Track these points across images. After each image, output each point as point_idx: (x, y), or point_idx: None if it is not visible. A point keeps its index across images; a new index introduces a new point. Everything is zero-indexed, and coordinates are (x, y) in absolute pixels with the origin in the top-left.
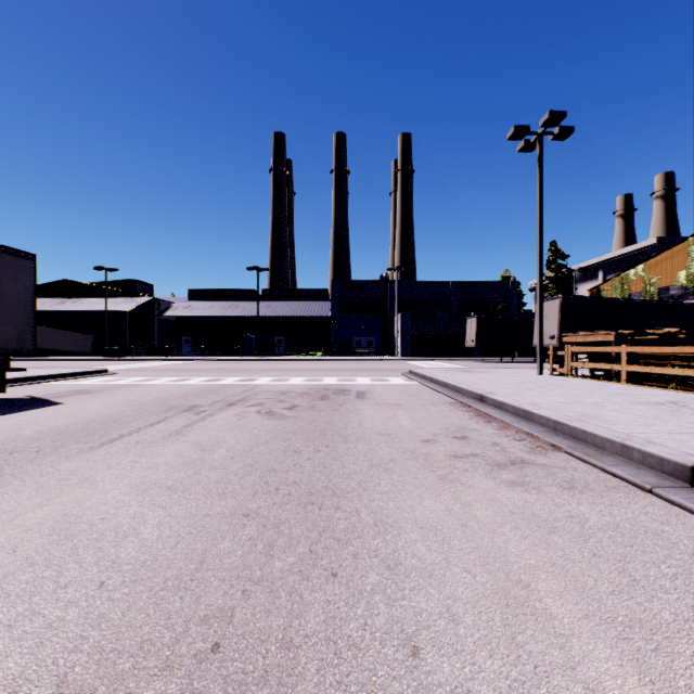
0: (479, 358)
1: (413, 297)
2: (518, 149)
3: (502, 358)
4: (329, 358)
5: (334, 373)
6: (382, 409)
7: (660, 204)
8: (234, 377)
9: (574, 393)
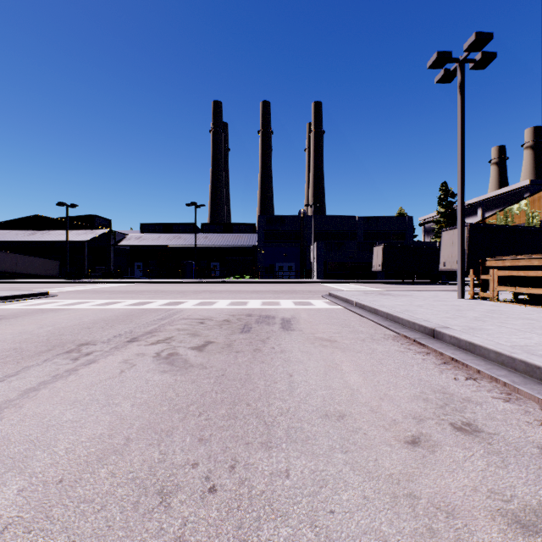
0: (384, 280)
1: (326, 229)
2: (437, 79)
3: (403, 280)
4: (255, 280)
5: (259, 295)
6: (314, 349)
7: (530, 153)
8: (163, 300)
9: (540, 326)
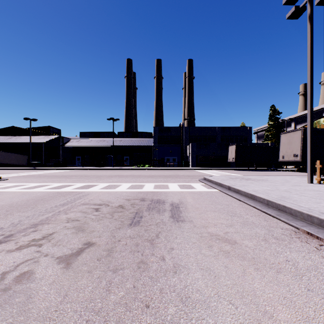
0: (235, 168)
1: (197, 135)
2: (288, 15)
3: (248, 168)
4: (151, 168)
5: (153, 179)
6: (217, 262)
7: None
8: (80, 184)
9: None
